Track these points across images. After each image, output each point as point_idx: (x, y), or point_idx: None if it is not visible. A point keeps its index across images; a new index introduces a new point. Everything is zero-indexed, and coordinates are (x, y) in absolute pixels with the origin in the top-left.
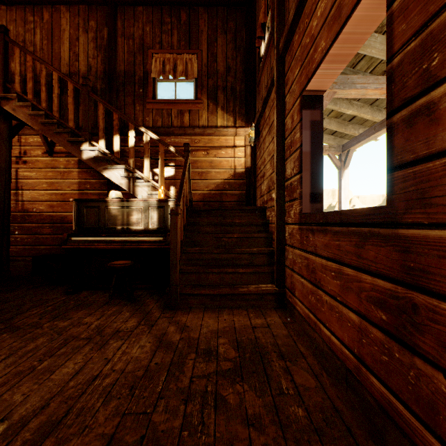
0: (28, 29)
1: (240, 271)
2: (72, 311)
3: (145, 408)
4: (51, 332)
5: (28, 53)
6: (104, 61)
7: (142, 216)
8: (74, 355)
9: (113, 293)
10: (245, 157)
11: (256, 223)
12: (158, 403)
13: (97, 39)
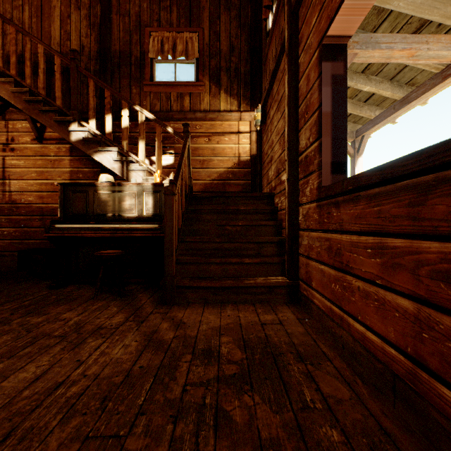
0: (15, 6)
1: (246, 261)
2: (51, 306)
3: (118, 429)
4: (19, 329)
5: (11, 24)
6: (98, 40)
7: (135, 202)
8: (39, 356)
9: (100, 286)
10: (250, 143)
11: (263, 210)
12: (137, 422)
13: (91, 16)
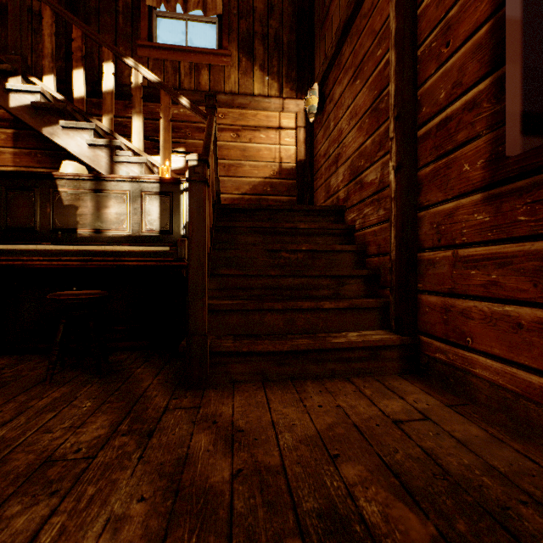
0: None
1: (326, 306)
2: None
3: None
4: None
5: None
6: None
7: (128, 209)
8: None
9: (58, 358)
10: (297, 144)
11: (332, 231)
12: None
13: None
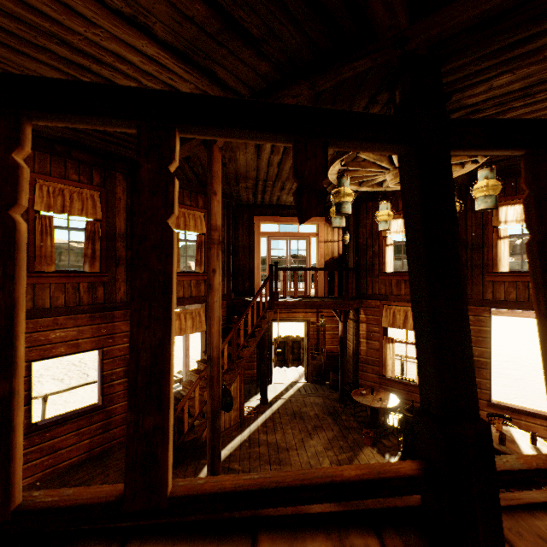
0: None
1: None
2: None
3: None
4: None
5: None
6: None
7: None
8: None
9: None
10: None
11: None
12: None
13: None
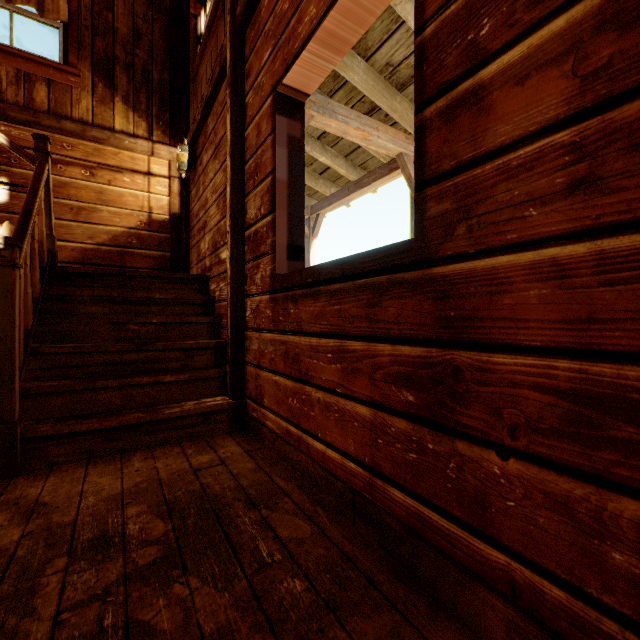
0: None
1: (167, 380)
2: None
3: None
4: None
5: None
6: None
7: None
8: None
9: None
10: (170, 195)
11: (192, 301)
12: None
13: None
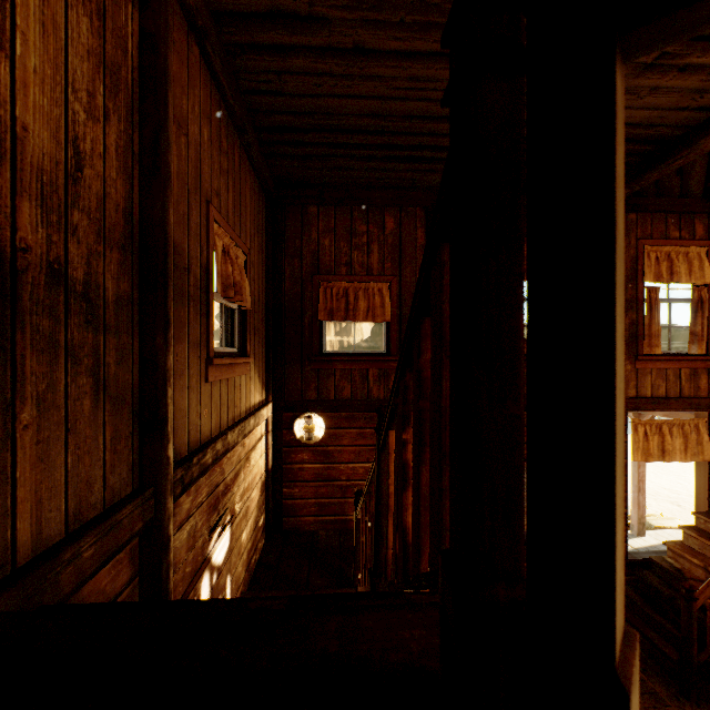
0: None
1: None
2: None
3: None
4: None
5: None
6: (128, 163)
7: None
8: None
9: None
10: (269, 450)
11: None
12: None
13: (105, 20)
